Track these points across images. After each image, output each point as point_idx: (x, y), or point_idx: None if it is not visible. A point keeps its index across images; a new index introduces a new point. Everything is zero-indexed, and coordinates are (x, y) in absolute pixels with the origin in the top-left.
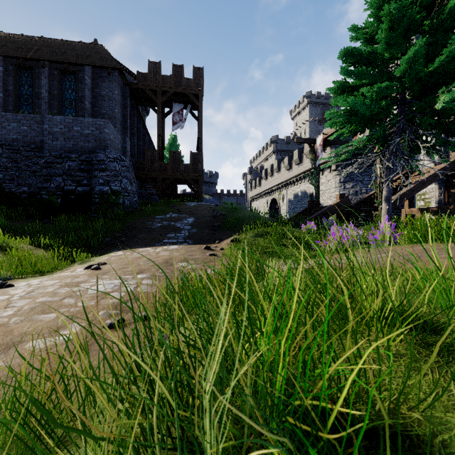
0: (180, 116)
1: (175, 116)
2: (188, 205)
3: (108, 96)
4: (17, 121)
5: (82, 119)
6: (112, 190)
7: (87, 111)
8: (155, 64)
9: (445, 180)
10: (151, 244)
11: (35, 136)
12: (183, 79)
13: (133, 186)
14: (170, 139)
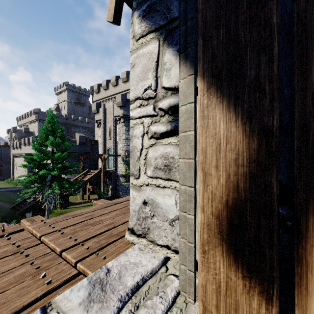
0: None
1: None
2: None
3: None
4: None
5: None
6: None
7: None
8: None
9: (105, 171)
10: None
11: None
12: None
13: None
14: None
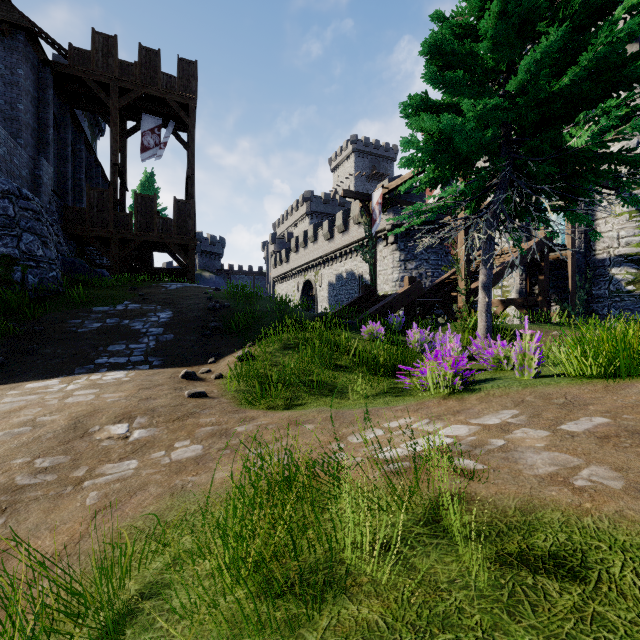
0: (155, 138)
1: (147, 136)
2: (164, 287)
3: (2, 76)
4: None
5: None
6: None
7: None
8: (106, 38)
9: (527, 263)
10: (63, 371)
11: None
12: (160, 74)
13: (49, 249)
14: (144, 180)
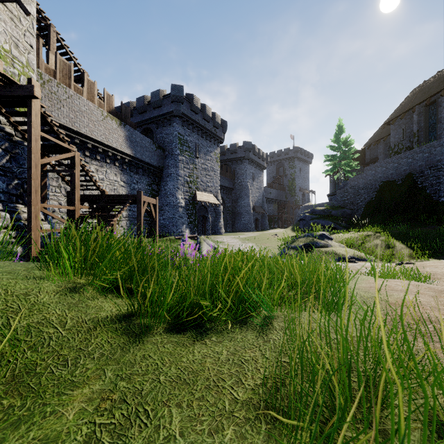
0: None
1: None
2: None
3: None
4: (440, 145)
5: None
6: None
7: None
8: None
9: None
10: None
11: None
12: None
13: None
14: None
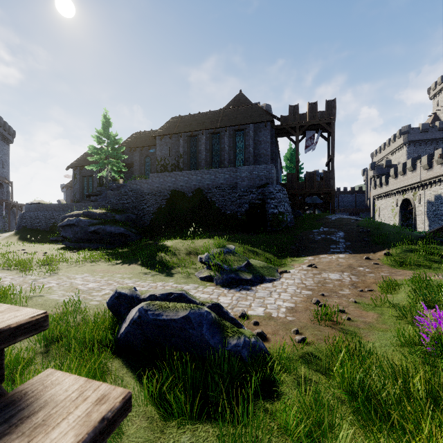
0: (311, 141)
1: (308, 141)
2: (329, 218)
3: (263, 141)
4: (223, 173)
5: (258, 166)
6: (279, 212)
7: (251, 154)
8: (294, 107)
9: None
10: (324, 253)
11: (232, 180)
12: (317, 113)
13: (290, 207)
14: (289, 149)
